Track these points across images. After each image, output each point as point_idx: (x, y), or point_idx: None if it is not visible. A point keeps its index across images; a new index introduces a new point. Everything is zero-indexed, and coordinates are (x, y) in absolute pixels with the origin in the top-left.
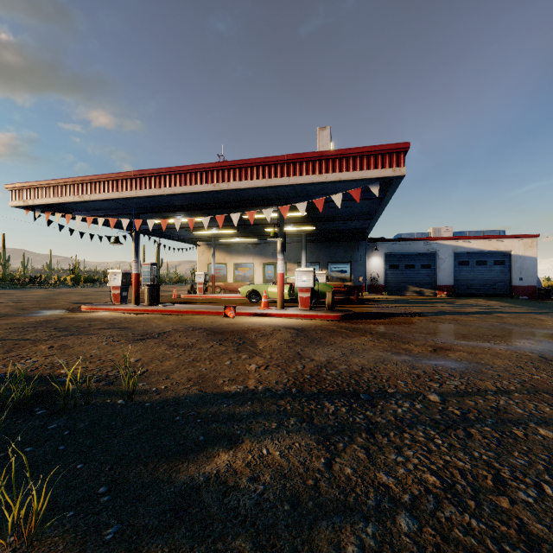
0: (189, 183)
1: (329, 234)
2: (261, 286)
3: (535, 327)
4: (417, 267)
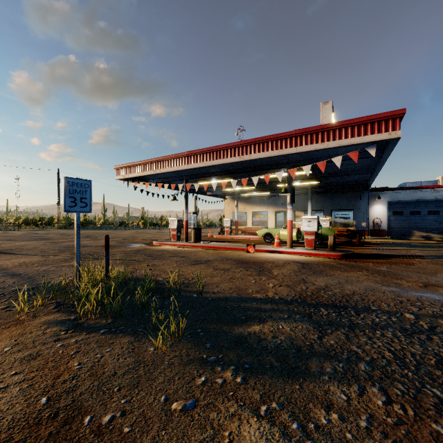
0: (222, 157)
1: (332, 186)
2: (274, 230)
3: None
4: (423, 213)
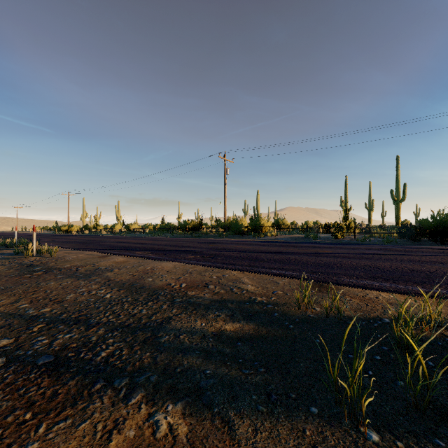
0: None
1: None
2: None
3: None
4: None
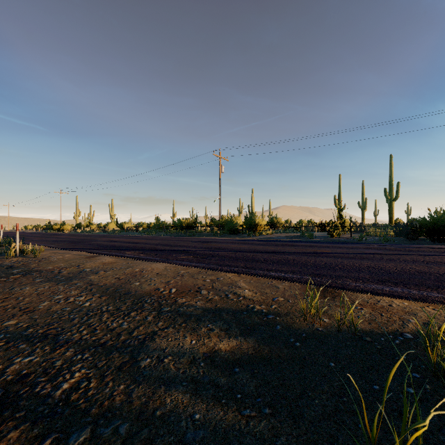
0: None
1: None
2: None
3: None
4: None
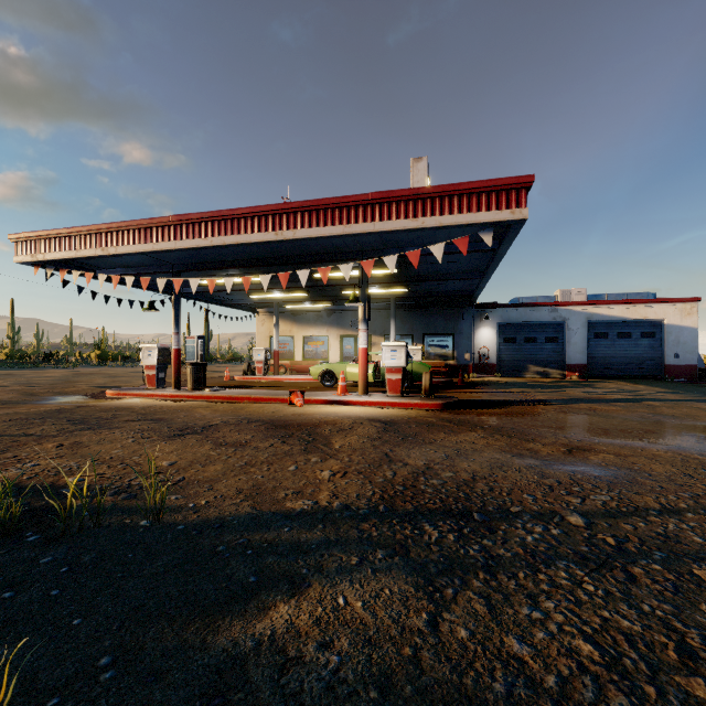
0: (244, 231)
1: (426, 298)
2: (337, 365)
3: (700, 419)
4: (540, 341)
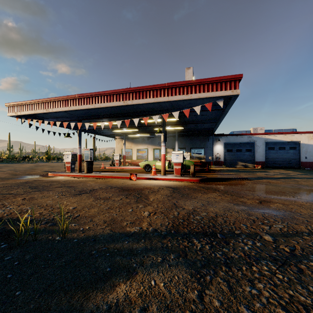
0: (109, 101)
1: (191, 131)
2: (152, 162)
3: None
4: (243, 151)
